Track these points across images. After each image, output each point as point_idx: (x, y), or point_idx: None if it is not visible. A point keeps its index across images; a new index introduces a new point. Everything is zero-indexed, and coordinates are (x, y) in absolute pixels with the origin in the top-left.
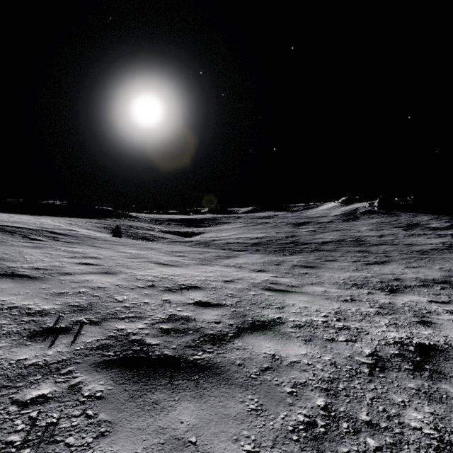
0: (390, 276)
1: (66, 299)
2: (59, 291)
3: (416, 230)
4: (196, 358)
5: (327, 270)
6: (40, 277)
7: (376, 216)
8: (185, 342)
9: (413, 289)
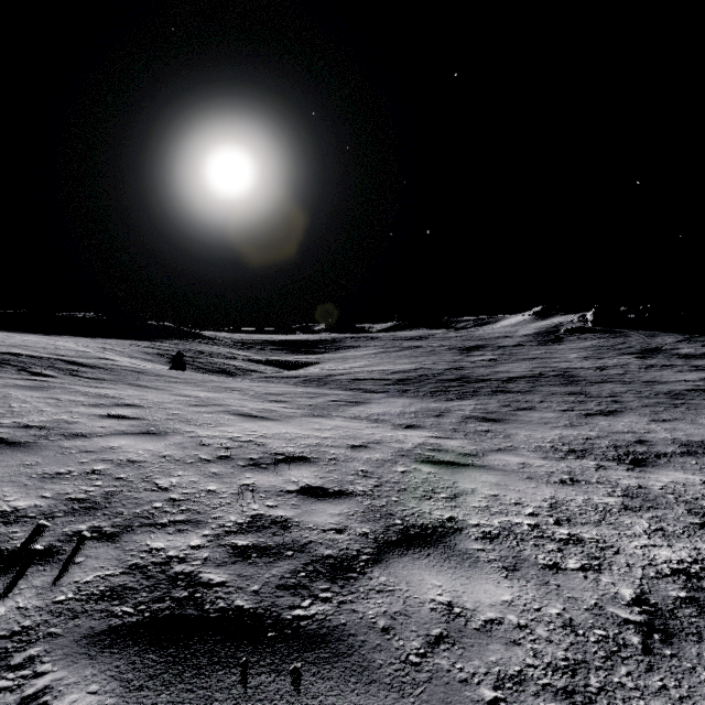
0: (628, 436)
1: (64, 487)
2: (56, 469)
3: (657, 358)
4: (298, 615)
5: (521, 425)
6: (28, 442)
7: (591, 336)
8: (278, 578)
9: (672, 460)
